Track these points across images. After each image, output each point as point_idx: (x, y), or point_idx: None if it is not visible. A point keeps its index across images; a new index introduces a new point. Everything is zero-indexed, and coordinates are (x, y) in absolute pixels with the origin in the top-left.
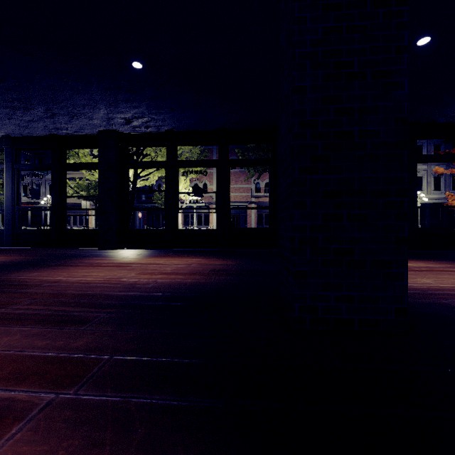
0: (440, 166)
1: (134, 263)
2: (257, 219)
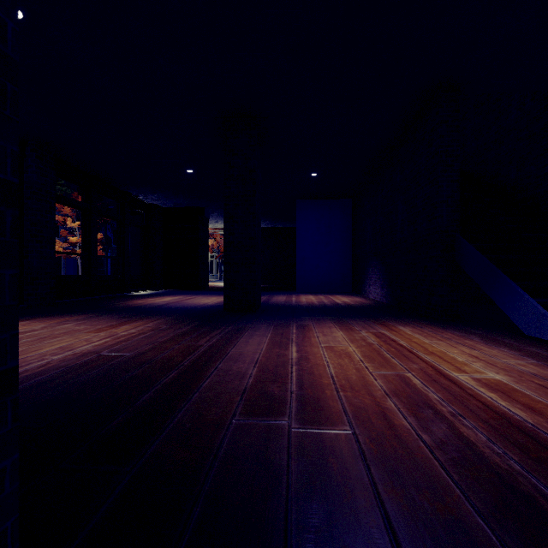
0: None
1: None
2: None
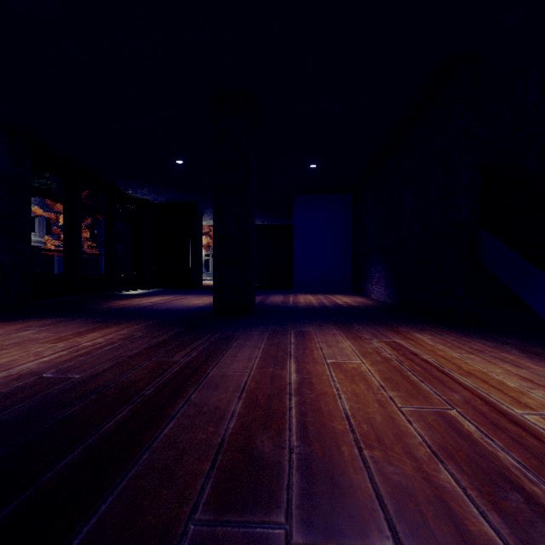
0: (36, 205)
1: None
2: None
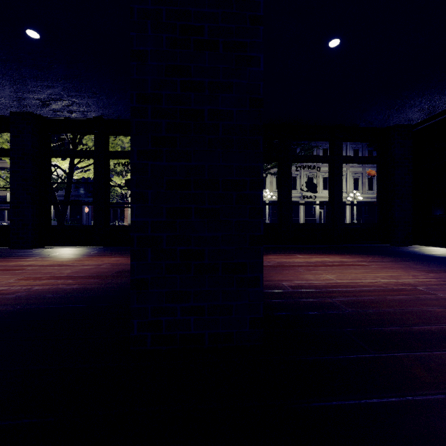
0: (373, 168)
1: (32, 265)
2: None
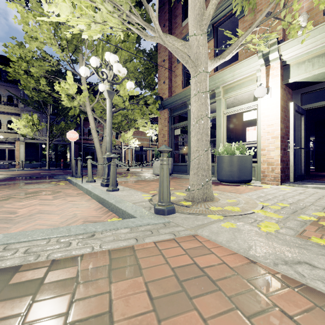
0: None
1: None
2: (151, 157)
